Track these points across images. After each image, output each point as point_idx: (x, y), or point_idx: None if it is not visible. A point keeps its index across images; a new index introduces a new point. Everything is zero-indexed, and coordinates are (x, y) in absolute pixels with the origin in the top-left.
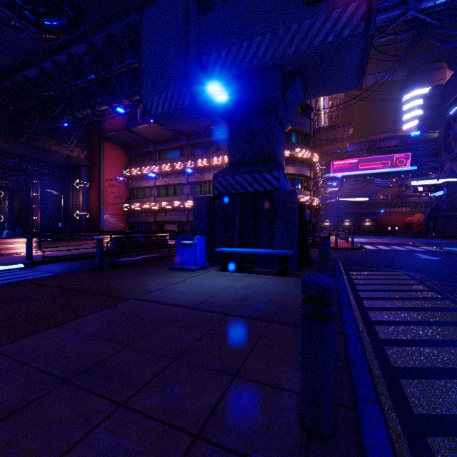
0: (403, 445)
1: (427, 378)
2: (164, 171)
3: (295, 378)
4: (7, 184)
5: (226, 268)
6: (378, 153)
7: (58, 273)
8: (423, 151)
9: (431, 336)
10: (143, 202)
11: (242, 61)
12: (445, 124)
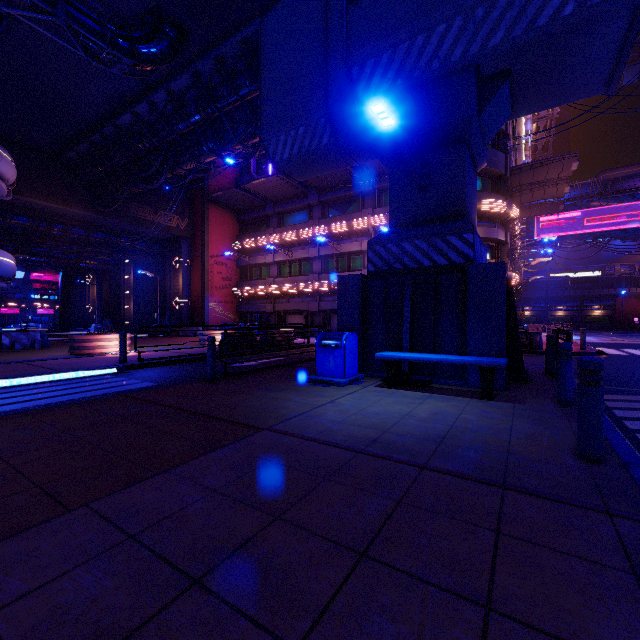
0: None
1: None
2: (286, 242)
3: (618, 632)
4: (96, 265)
5: (391, 384)
6: (619, 199)
7: (159, 382)
8: None
9: None
10: (259, 285)
11: (414, 66)
12: None
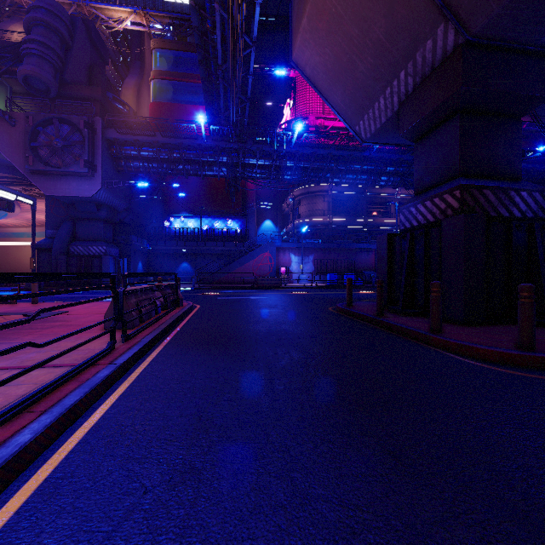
0: None
1: None
2: None
3: None
4: None
5: None
6: None
7: None
8: None
9: None
10: None
11: None
12: (38, 118)
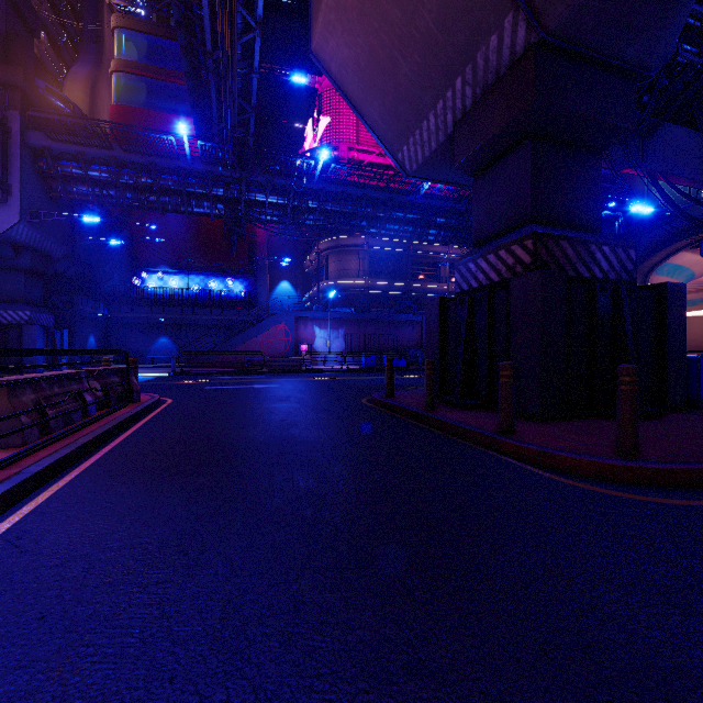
0: None
1: None
2: None
3: None
4: None
5: None
6: None
7: None
8: None
9: None
10: None
11: None
12: None
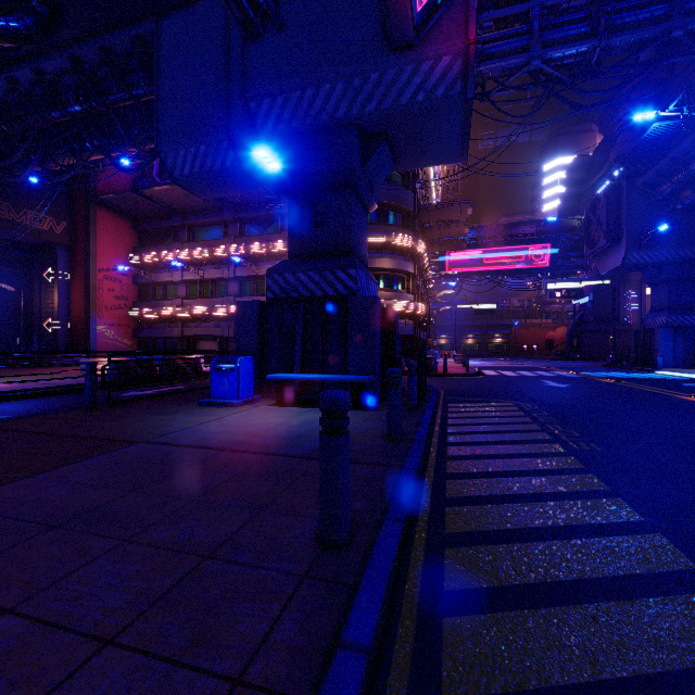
0: (419, 556)
1: (475, 504)
2: (197, 259)
3: None
4: None
5: (281, 402)
6: (509, 242)
7: (23, 414)
8: (566, 242)
9: (503, 468)
10: (163, 306)
11: (306, 113)
12: (587, 209)
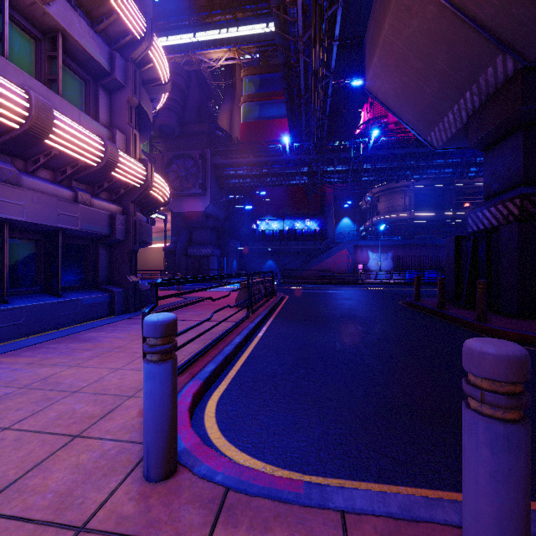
0: None
1: None
2: None
3: None
4: None
5: None
6: None
7: None
8: None
9: None
10: None
11: None
12: (169, 157)
